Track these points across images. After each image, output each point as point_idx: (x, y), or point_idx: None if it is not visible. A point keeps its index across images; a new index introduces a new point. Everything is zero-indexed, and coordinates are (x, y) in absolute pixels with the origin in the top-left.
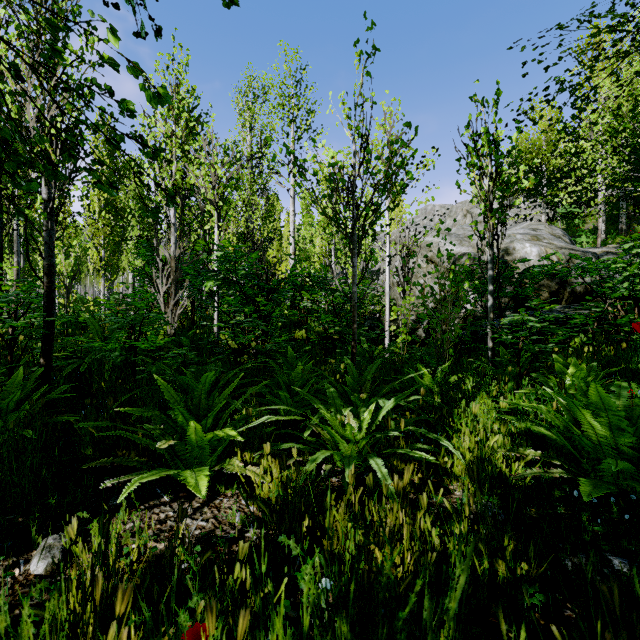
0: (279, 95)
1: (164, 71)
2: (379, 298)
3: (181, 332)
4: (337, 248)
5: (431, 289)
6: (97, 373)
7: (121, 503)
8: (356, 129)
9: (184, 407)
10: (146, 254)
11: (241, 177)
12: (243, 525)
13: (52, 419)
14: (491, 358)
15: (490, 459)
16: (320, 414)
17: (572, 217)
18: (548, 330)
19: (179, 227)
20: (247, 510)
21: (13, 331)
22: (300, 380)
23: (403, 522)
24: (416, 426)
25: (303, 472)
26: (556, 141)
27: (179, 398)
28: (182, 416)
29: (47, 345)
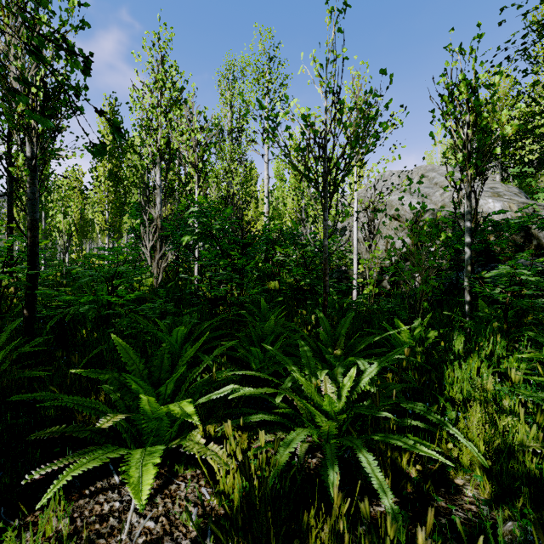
0: (254, 71)
1: (151, 48)
2: (345, 252)
3: (163, 284)
4: (308, 203)
5: (402, 242)
6: (81, 323)
7: (63, 487)
8: (327, 85)
9: (144, 369)
10: (136, 214)
11: (222, 148)
12: (198, 531)
13: (20, 374)
14: (468, 312)
15: (516, 455)
16: (293, 376)
17: (526, 176)
18: (530, 283)
19: (164, 189)
20: (206, 504)
21: (1, 283)
22: (272, 335)
23: (406, 543)
24: (399, 390)
25: (273, 466)
26: (511, 106)
27: (139, 359)
28: (136, 384)
29: (30, 297)
